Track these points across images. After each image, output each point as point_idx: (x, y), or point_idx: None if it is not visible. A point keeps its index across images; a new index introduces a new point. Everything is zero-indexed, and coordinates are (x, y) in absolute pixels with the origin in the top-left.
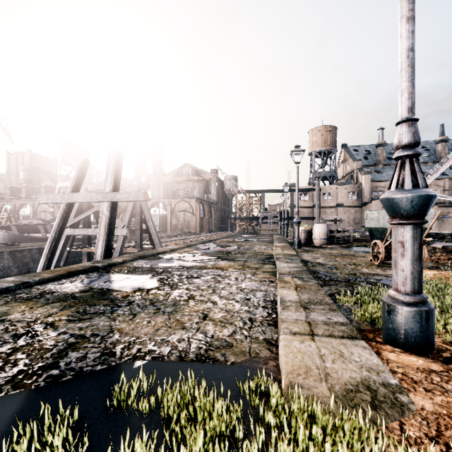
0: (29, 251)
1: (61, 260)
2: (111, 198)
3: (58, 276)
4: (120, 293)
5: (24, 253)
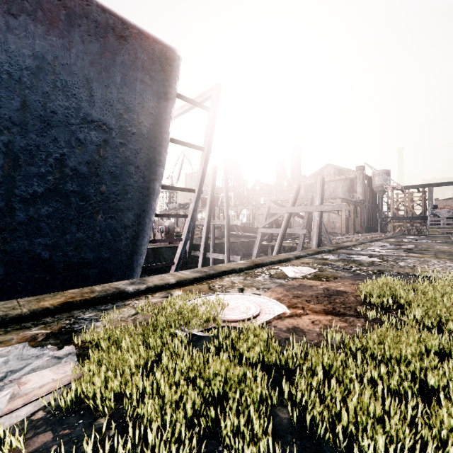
0: (236, 243)
1: (253, 251)
2: (320, 209)
3: (315, 253)
4: (365, 261)
5: (234, 244)
